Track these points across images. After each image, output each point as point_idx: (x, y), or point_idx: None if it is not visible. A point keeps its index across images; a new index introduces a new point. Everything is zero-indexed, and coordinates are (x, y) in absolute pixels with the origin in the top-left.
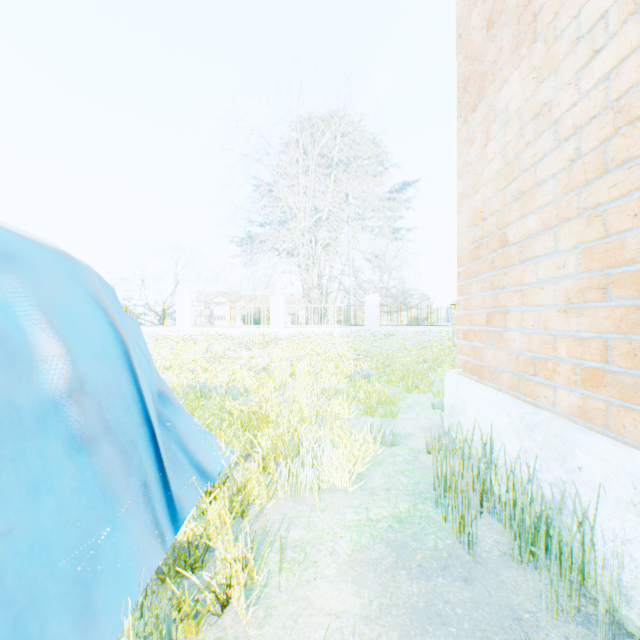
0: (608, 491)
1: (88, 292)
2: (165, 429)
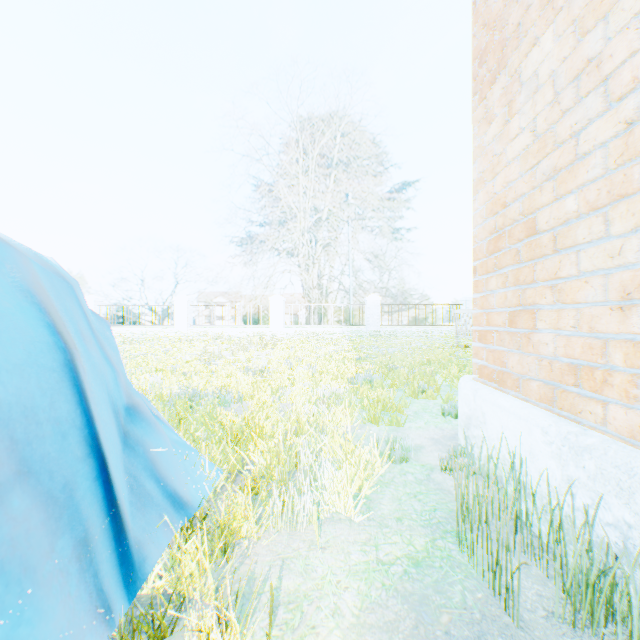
0: None
1: (16, 283)
2: (131, 452)
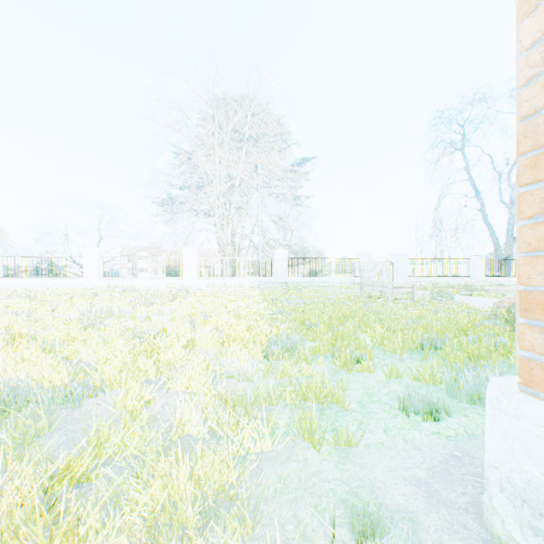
0: None
1: None
2: None
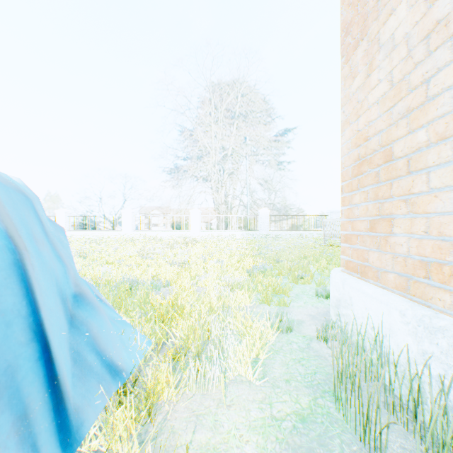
0: None
1: None
2: (76, 331)
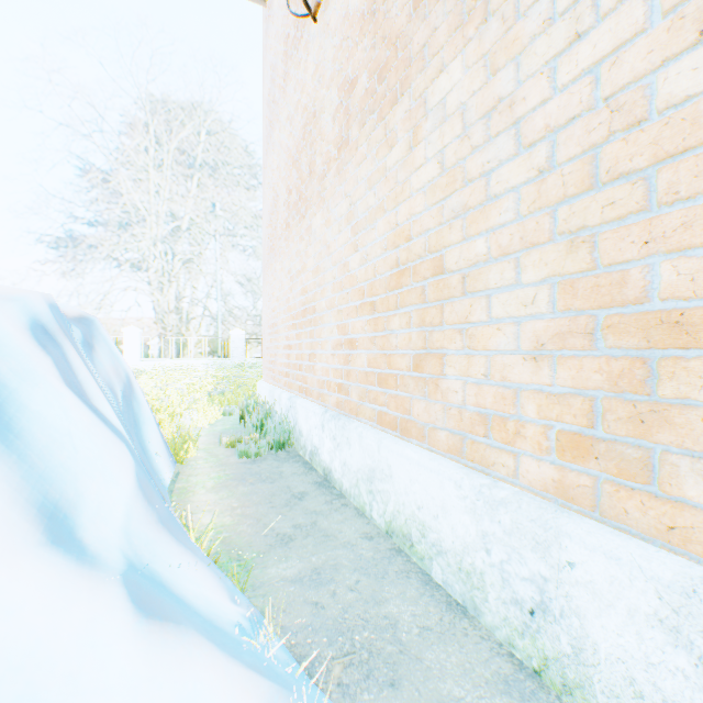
0: (277, 401)
1: None
2: None
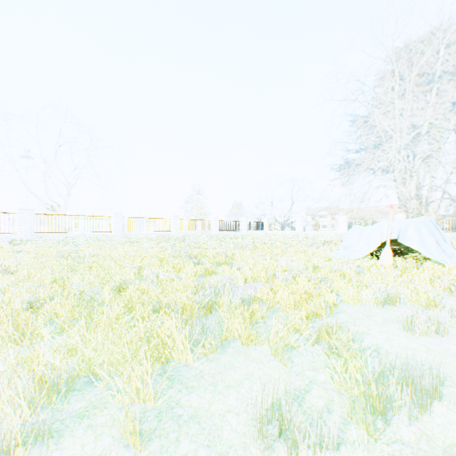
0: None
1: None
2: None
